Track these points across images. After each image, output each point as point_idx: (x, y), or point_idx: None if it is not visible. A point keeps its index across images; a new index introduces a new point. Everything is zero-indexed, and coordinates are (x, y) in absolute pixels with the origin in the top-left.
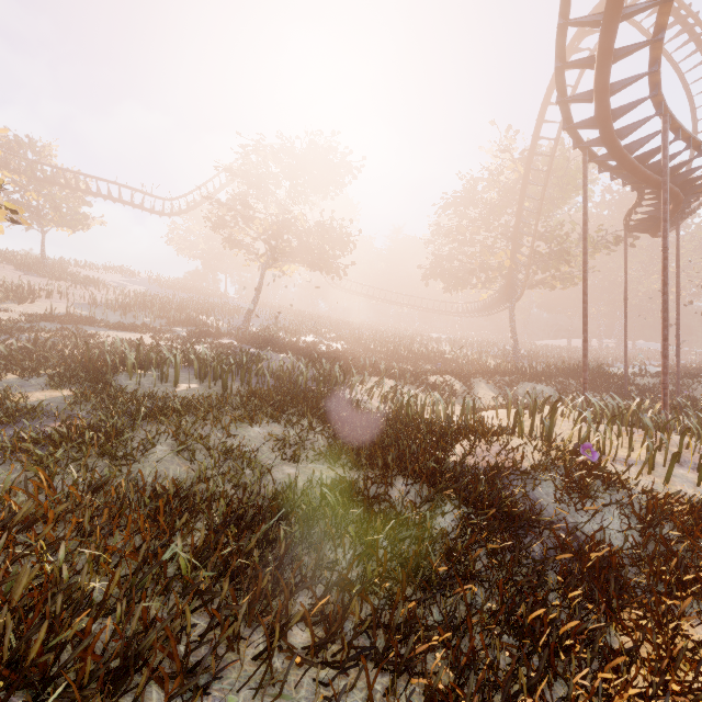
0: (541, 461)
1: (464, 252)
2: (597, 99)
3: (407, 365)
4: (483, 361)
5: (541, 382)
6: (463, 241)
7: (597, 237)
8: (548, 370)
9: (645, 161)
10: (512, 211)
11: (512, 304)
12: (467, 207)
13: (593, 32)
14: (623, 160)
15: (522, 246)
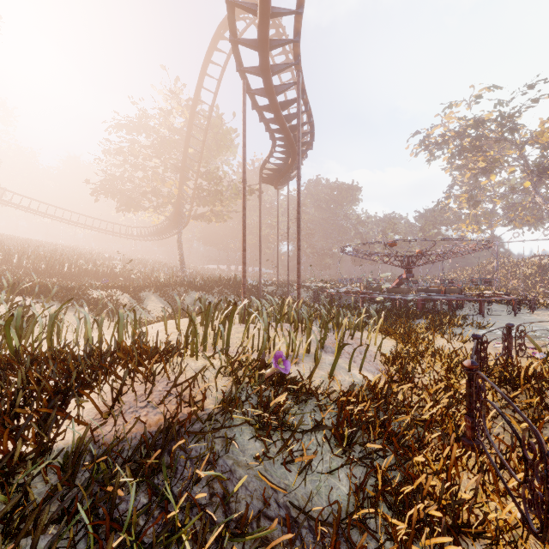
0: (228, 390)
1: (137, 177)
2: (261, 10)
3: (65, 281)
4: (154, 277)
5: (205, 292)
6: (136, 165)
7: (239, 187)
8: (210, 282)
9: (284, 108)
10: (180, 149)
11: (180, 229)
12: (140, 133)
13: (241, 19)
14: (272, 97)
15: (189, 179)
